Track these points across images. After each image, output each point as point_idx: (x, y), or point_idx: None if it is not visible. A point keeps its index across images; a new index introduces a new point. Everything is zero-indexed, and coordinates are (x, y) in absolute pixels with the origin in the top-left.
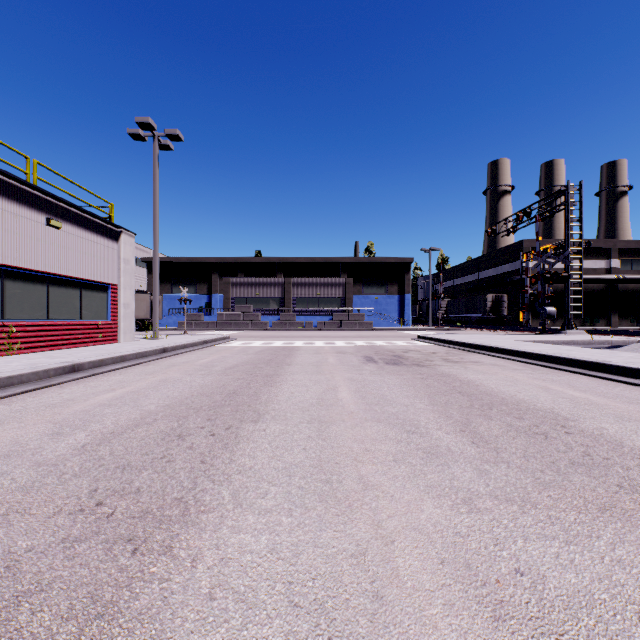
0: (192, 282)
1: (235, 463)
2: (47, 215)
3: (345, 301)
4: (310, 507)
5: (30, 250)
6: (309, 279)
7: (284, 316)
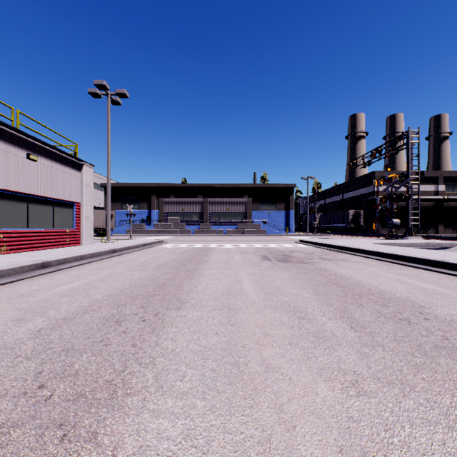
0: (137, 201)
1: (159, 346)
2: (27, 151)
3: (247, 215)
4: (221, 390)
5: (14, 177)
6: (221, 199)
7: (203, 226)
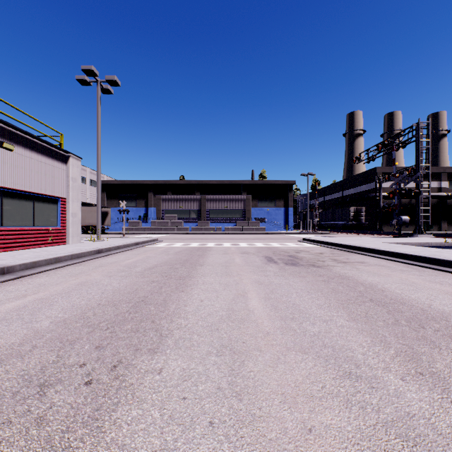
0: (134, 198)
1: None
2: (0, 139)
3: (245, 212)
4: None
5: None
6: (219, 196)
7: (200, 223)
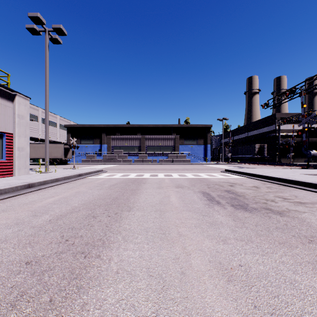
0: (91, 138)
1: None
2: None
3: (175, 148)
4: None
5: None
6: (155, 136)
7: (141, 156)
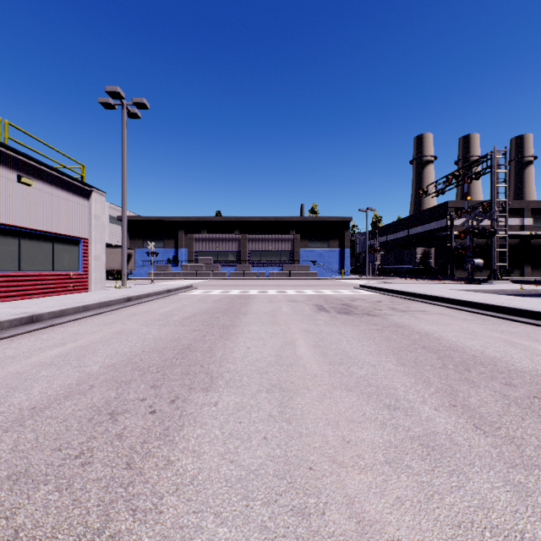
0: (161, 238)
1: (172, 468)
2: (18, 173)
3: (293, 254)
4: None
5: (1, 205)
6: (262, 235)
7: (240, 267)
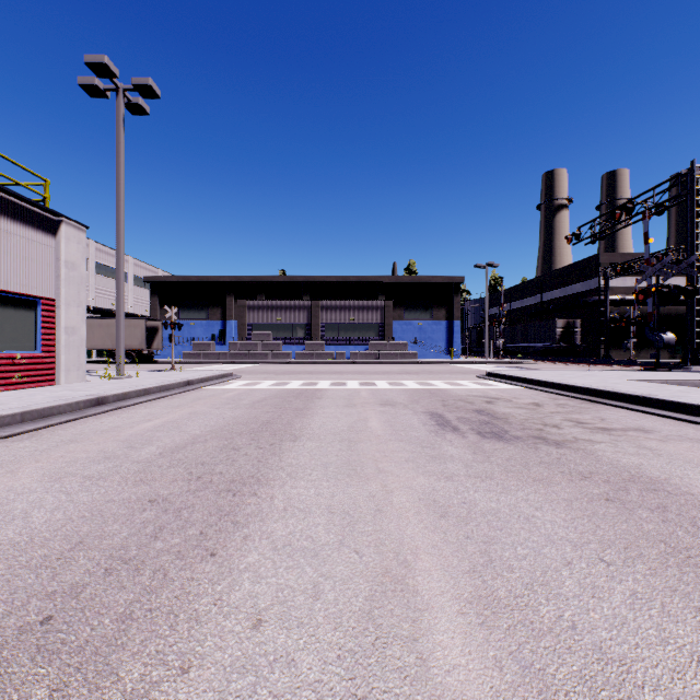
0: (203, 306)
1: None
2: None
3: (384, 328)
4: None
5: None
6: (340, 301)
7: (310, 346)
